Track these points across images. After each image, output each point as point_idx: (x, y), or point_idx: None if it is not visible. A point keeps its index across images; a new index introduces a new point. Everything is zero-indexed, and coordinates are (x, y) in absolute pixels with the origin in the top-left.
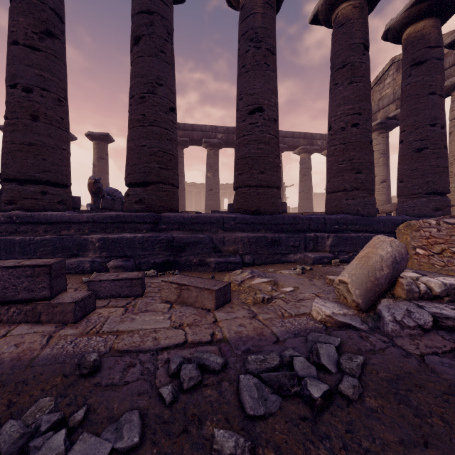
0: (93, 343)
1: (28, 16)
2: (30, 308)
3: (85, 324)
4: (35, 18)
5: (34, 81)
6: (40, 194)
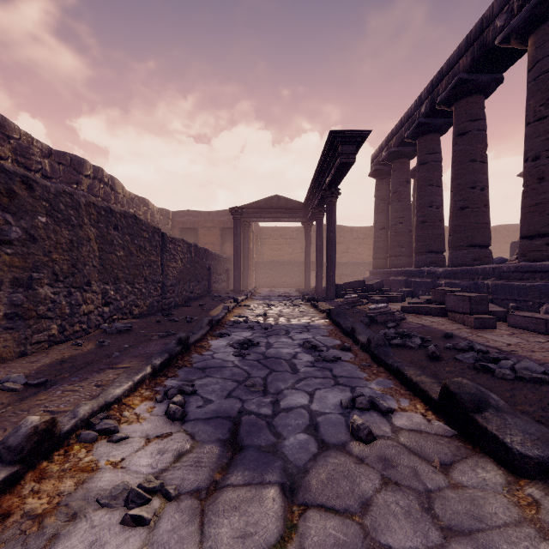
0: (464, 334)
1: (536, 95)
2: (462, 317)
3: (477, 331)
4: (542, 91)
5: (540, 148)
6: (544, 246)
